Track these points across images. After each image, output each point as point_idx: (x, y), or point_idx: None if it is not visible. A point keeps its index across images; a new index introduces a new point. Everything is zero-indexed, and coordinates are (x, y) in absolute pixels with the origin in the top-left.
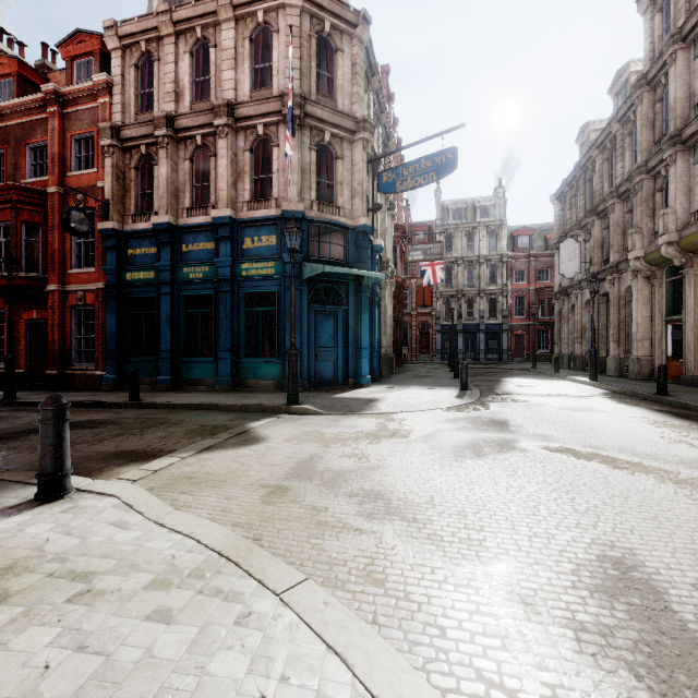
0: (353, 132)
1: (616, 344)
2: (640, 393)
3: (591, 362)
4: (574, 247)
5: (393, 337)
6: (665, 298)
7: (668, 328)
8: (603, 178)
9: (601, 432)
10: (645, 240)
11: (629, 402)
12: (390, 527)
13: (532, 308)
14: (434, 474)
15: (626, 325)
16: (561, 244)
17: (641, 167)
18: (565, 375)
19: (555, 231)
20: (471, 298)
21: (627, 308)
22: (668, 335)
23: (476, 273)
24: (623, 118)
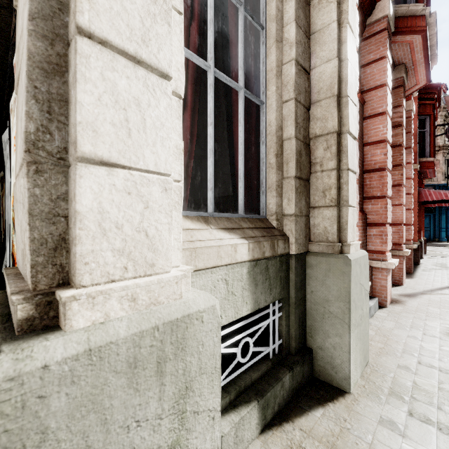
0: (437, 150)
1: None
2: None
3: None
4: None
5: None
6: None
7: None
8: None
9: None
10: None
11: None
12: None
13: None
14: None
15: None
16: None
17: None
18: None
19: None
20: None
21: None
22: None
23: None
24: None
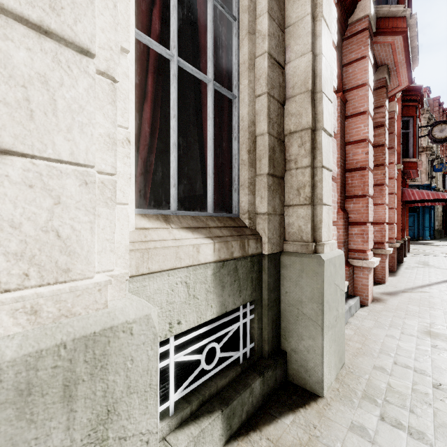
0: (421, 151)
1: None
2: None
3: None
4: None
5: (442, 220)
6: None
7: None
8: None
9: None
10: None
11: None
12: (436, 251)
13: None
14: (446, 250)
15: None
16: None
17: None
18: None
19: None
20: None
21: None
22: None
23: None
24: None
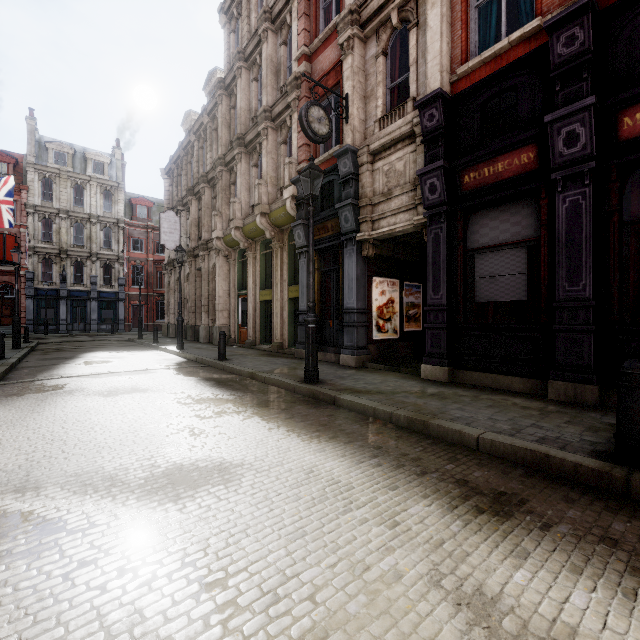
0: None
1: (207, 314)
2: (206, 359)
3: (179, 331)
4: (175, 220)
5: None
6: (238, 275)
7: (239, 301)
8: (199, 163)
9: (94, 435)
10: (224, 223)
11: (189, 372)
12: None
13: (151, 278)
14: None
15: (214, 297)
16: (163, 214)
17: (221, 159)
18: (160, 345)
19: (166, 205)
20: (80, 260)
21: (215, 282)
22: (239, 306)
23: (86, 232)
24: (211, 113)
